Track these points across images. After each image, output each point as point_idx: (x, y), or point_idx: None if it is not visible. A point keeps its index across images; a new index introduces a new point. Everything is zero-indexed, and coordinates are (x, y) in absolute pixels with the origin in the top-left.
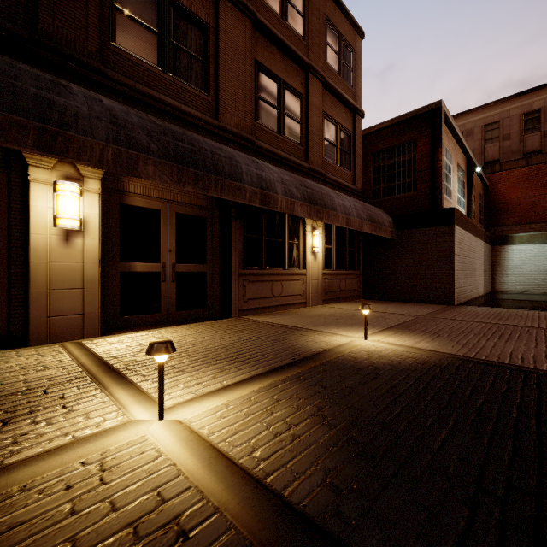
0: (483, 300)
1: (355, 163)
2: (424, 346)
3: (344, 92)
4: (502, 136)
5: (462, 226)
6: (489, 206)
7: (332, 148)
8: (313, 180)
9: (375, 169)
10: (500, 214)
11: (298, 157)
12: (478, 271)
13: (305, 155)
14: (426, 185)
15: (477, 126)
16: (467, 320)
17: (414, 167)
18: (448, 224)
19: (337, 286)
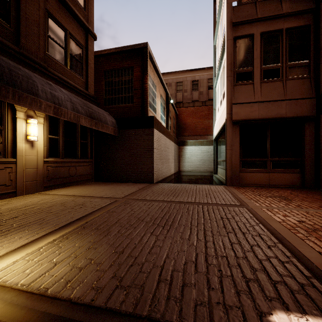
0: (174, 176)
1: (88, 73)
2: (53, 279)
3: (74, 7)
4: (183, 90)
5: (160, 131)
6: (178, 125)
7: (59, 49)
8: (25, 67)
9: (106, 83)
10: (183, 129)
11: (3, 36)
12: (171, 160)
13: (16, 39)
14: (138, 100)
15: (173, 82)
16: (153, 199)
17: (131, 86)
18: (150, 127)
19: (65, 173)
